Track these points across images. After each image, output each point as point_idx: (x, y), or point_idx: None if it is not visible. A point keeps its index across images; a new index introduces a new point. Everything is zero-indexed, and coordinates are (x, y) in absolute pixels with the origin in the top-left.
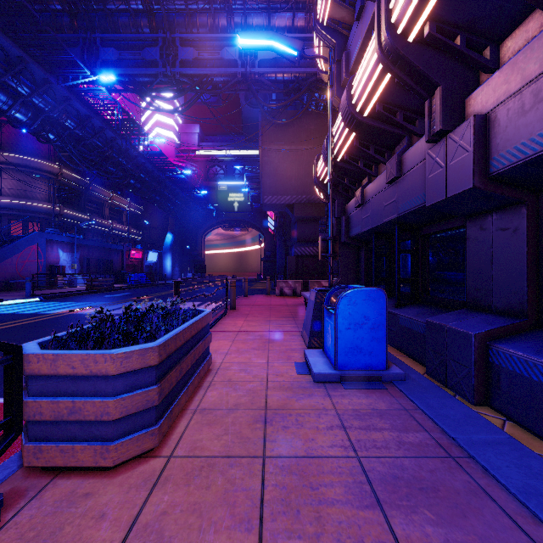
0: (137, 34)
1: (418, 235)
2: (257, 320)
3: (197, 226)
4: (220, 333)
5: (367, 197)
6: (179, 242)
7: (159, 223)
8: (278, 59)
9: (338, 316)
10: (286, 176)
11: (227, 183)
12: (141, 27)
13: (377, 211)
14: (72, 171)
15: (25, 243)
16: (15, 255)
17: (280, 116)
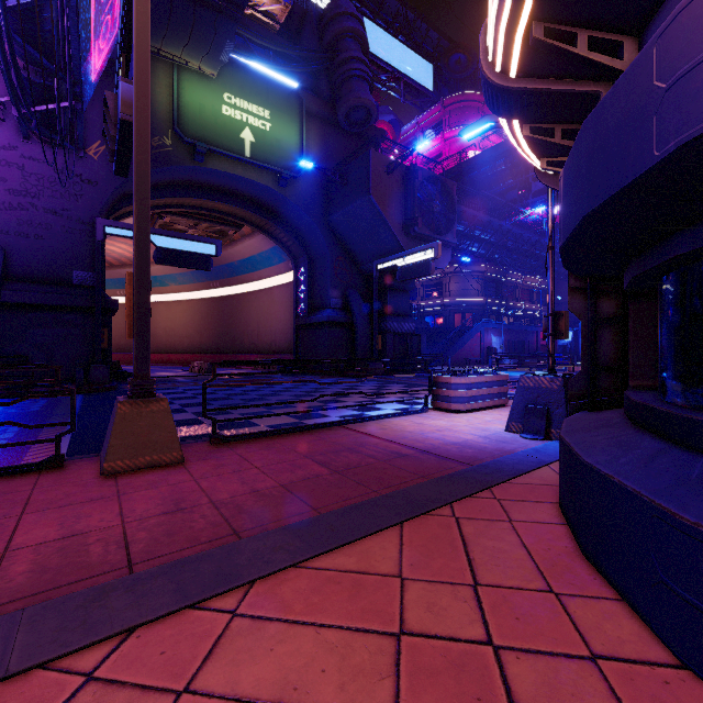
0: None
1: None
2: None
3: None
4: None
5: None
6: None
7: None
8: None
9: None
10: None
11: None
12: None
13: None
14: (493, 265)
15: (474, 332)
16: (469, 341)
17: None
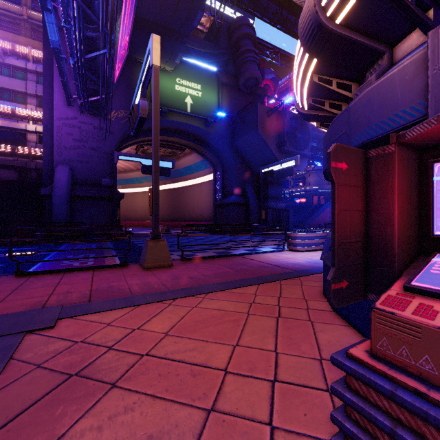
0: None
1: None
2: None
3: None
4: None
5: None
6: None
7: None
8: None
9: None
10: None
11: None
12: None
13: None
14: None
15: (325, 208)
16: (322, 213)
17: None
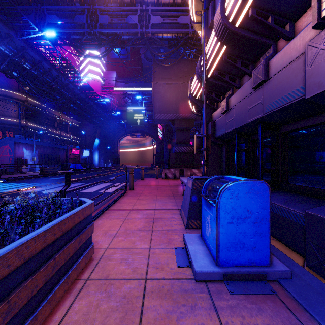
0: (71, 6)
1: (278, 132)
2: (147, 198)
3: (114, 134)
4: (115, 212)
5: (231, 104)
6: (103, 144)
7: (91, 132)
8: (164, 24)
9: (220, 209)
10: (169, 101)
11: (133, 108)
12: (74, 2)
13: (241, 114)
14: (34, 99)
15: None
16: None
17: (165, 62)
